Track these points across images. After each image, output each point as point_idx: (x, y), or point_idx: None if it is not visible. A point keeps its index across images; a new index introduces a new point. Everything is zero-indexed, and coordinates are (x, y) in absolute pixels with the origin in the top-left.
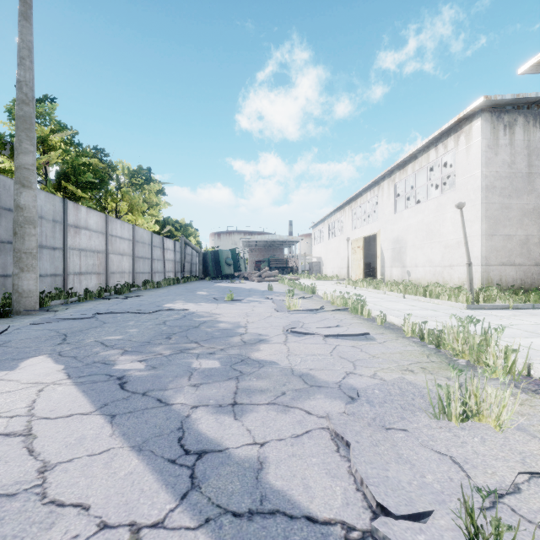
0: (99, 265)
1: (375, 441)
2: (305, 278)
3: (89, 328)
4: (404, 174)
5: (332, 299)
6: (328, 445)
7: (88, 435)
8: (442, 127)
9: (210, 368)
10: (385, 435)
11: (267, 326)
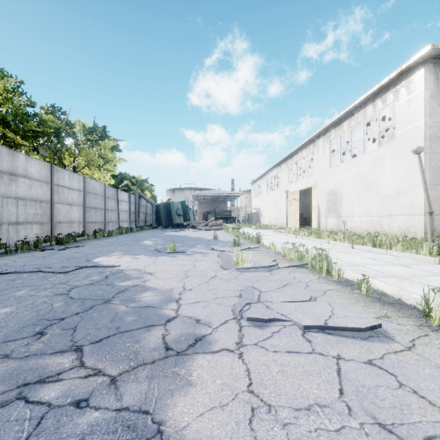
0: (43, 214)
1: None
2: (246, 226)
3: None
4: (340, 130)
5: (283, 252)
6: None
7: None
8: (382, 82)
9: None
10: None
11: (210, 299)
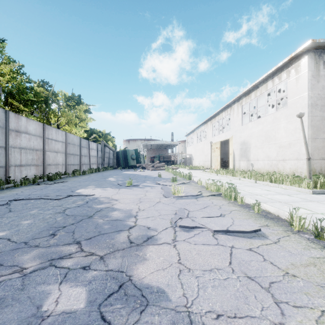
0: (38, 159)
1: None
2: (182, 167)
3: None
4: (249, 99)
5: (206, 186)
6: None
7: None
8: (278, 65)
9: (66, 314)
10: None
11: (156, 216)
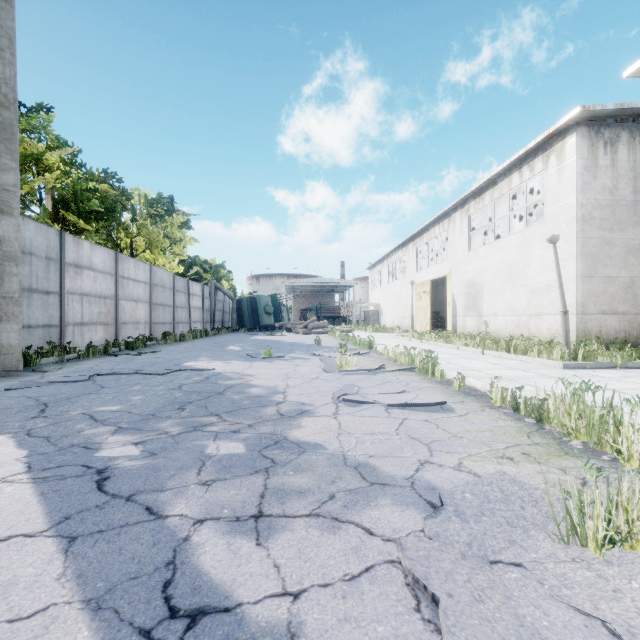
0: (107, 313)
1: (477, 591)
2: (361, 329)
3: (81, 395)
4: (480, 203)
5: (394, 356)
6: (402, 596)
7: (22, 578)
8: (528, 145)
9: (230, 454)
10: (490, 577)
11: (313, 392)
